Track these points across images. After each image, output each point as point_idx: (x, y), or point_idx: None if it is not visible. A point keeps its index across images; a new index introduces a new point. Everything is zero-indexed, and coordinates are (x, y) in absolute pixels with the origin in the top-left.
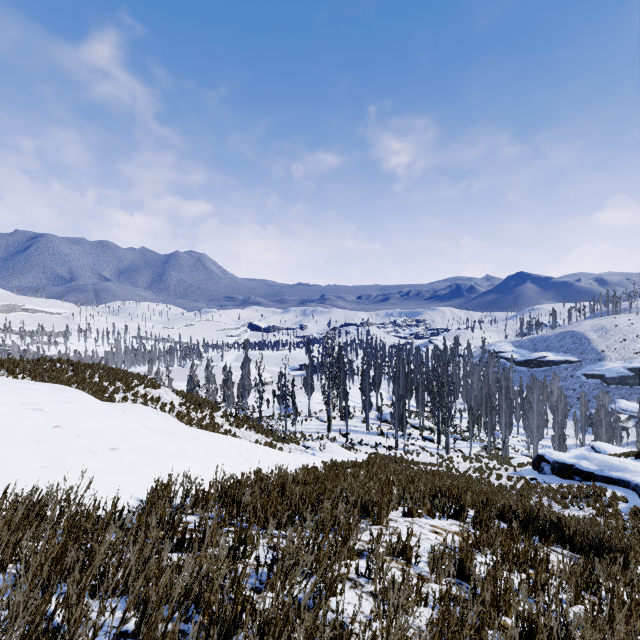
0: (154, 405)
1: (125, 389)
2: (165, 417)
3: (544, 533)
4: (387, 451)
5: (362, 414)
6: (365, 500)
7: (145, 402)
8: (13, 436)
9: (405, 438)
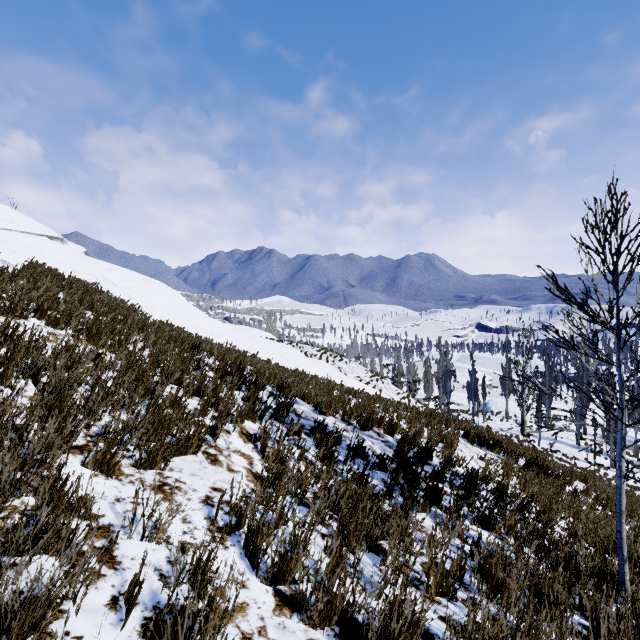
0: (346, 372)
1: (332, 361)
2: (331, 367)
3: (489, 444)
4: (589, 467)
5: (580, 428)
6: (379, 398)
7: (340, 369)
8: (269, 355)
9: (636, 465)
